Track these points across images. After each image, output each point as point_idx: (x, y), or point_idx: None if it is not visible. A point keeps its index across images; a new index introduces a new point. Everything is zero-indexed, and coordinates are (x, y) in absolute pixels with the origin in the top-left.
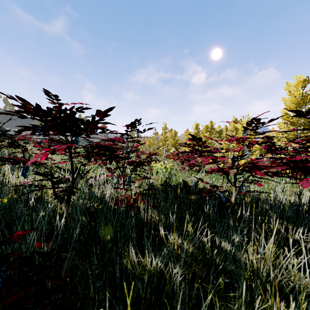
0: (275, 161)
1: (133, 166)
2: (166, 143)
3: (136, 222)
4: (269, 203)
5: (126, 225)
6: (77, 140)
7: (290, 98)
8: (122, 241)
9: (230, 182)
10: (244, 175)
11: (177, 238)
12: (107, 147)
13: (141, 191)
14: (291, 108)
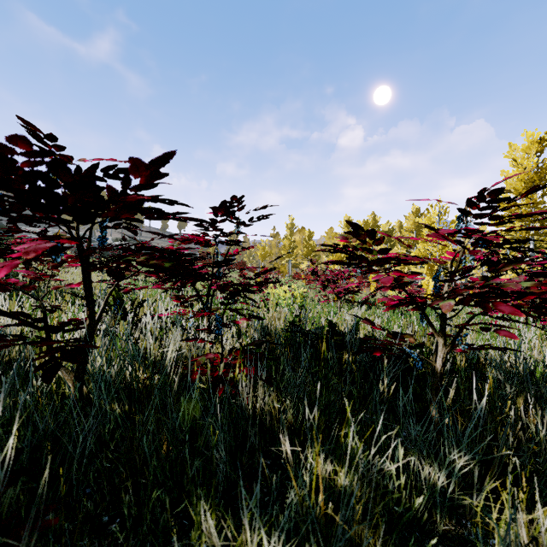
0: (544, 282)
1: (228, 293)
2: (294, 252)
3: (232, 413)
4: (505, 369)
5: (205, 430)
6: (105, 238)
7: (515, 171)
8: (196, 464)
9: (433, 328)
10: (459, 311)
11: (322, 462)
12: (162, 251)
13: (242, 347)
14: (517, 189)
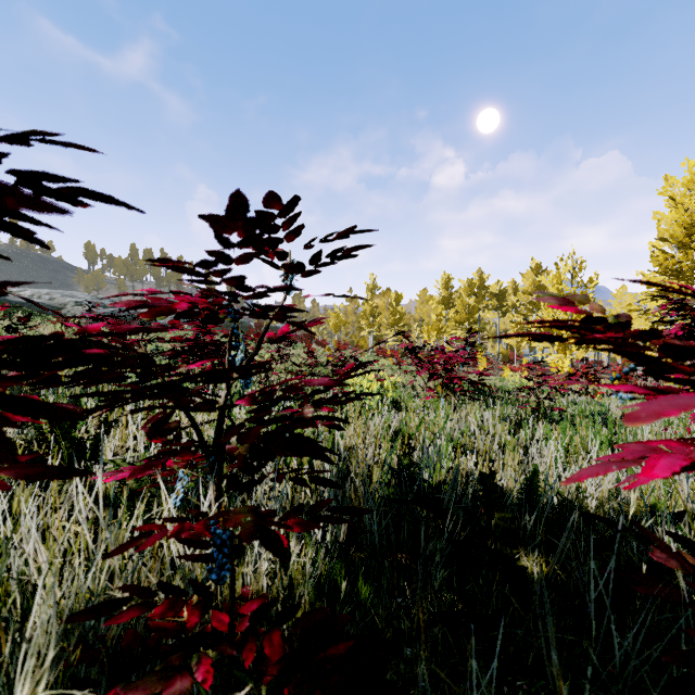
0: None
1: (253, 447)
2: (377, 320)
3: None
4: None
5: None
6: None
7: (674, 212)
8: None
9: None
10: None
11: None
12: None
13: (280, 691)
14: (676, 237)
